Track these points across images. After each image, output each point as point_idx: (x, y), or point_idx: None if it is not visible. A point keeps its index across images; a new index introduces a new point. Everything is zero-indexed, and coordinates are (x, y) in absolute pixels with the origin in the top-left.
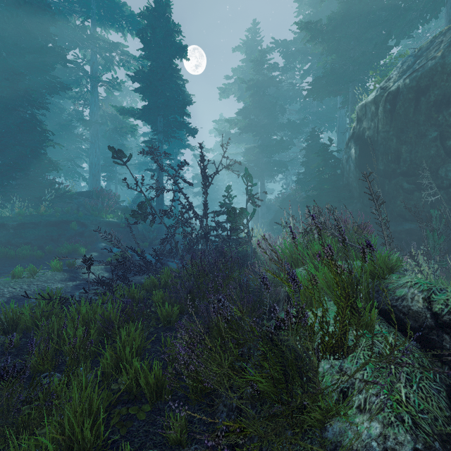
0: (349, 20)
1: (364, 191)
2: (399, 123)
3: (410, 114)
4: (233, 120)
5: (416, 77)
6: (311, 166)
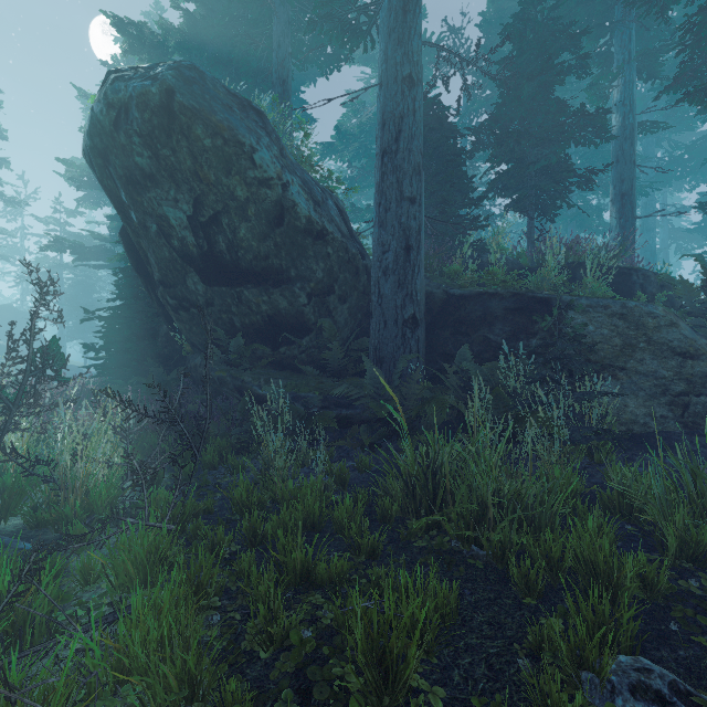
0: (198, 41)
1: (156, 305)
2: (117, 203)
3: (117, 191)
4: (73, 162)
5: (89, 133)
6: (109, 259)
